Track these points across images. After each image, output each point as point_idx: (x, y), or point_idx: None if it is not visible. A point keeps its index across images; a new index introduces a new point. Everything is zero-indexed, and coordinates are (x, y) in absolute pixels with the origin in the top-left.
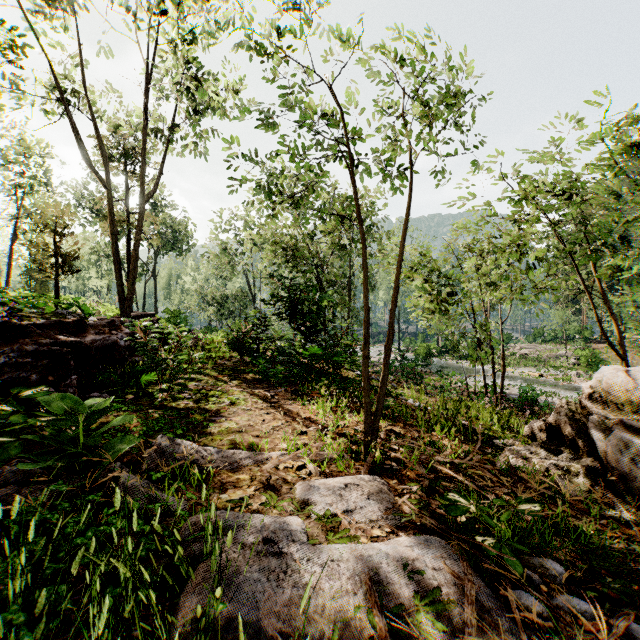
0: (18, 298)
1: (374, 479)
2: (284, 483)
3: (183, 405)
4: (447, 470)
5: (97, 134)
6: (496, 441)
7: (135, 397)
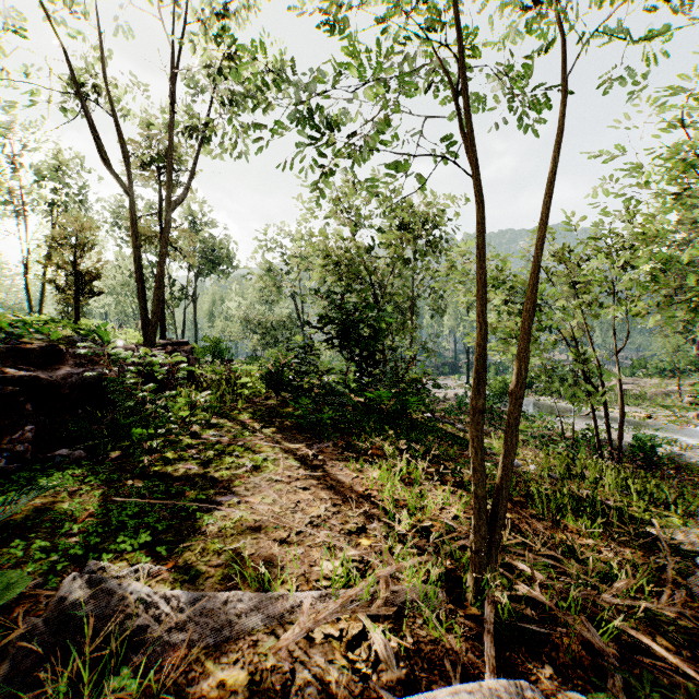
0: (30, 323)
1: (519, 692)
2: (321, 698)
3: (182, 471)
4: (648, 641)
5: (118, 132)
6: (653, 531)
7: (121, 455)
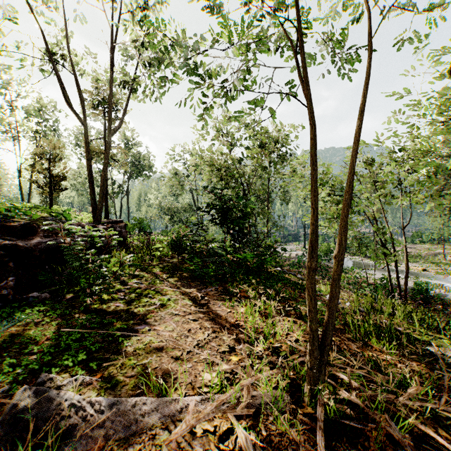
0: (20, 208)
1: None
2: None
3: (113, 308)
4: (434, 434)
5: (77, 84)
6: (430, 349)
7: (73, 296)
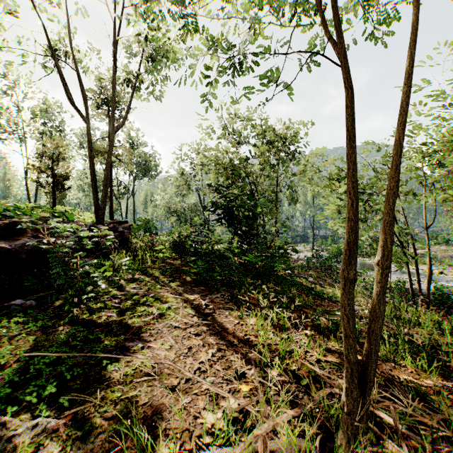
0: (22, 208)
1: None
2: None
3: (104, 318)
4: None
5: (79, 81)
6: None
7: (62, 304)
